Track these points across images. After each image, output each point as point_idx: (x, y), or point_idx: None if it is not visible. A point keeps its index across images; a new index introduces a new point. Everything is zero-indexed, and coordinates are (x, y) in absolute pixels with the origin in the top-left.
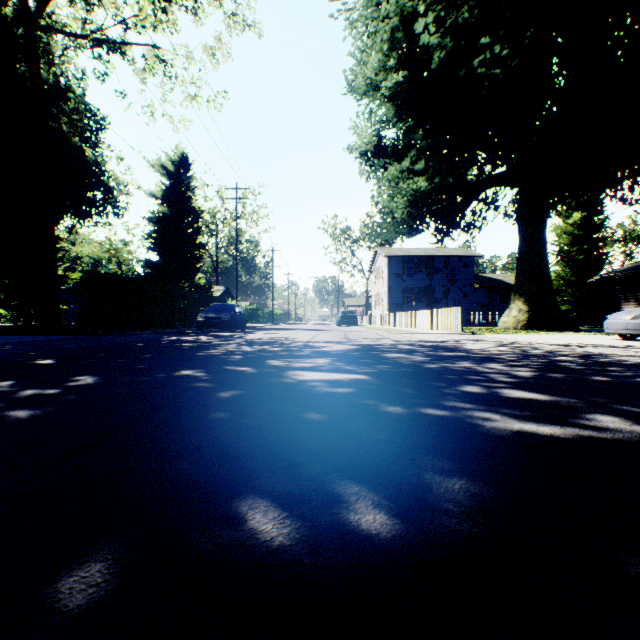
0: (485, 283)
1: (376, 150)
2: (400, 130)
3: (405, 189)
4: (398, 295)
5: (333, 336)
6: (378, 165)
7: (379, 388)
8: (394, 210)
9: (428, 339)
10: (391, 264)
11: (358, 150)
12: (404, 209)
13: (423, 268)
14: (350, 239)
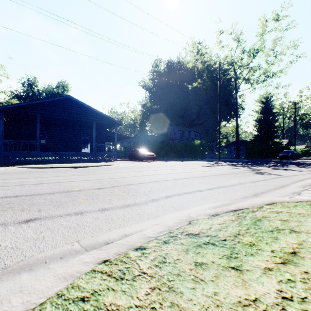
0: None
1: None
2: None
3: None
4: None
5: None
6: None
7: None
8: None
9: None
10: None
11: None
12: None
13: None
14: None
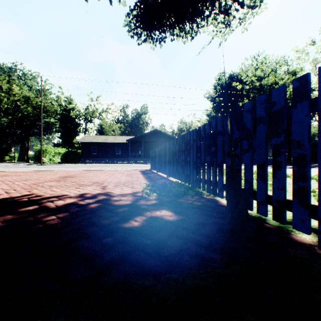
0: None
1: None
2: None
3: None
4: None
5: None
6: None
7: None
8: None
9: None
10: None
11: None
12: None
13: None
14: None
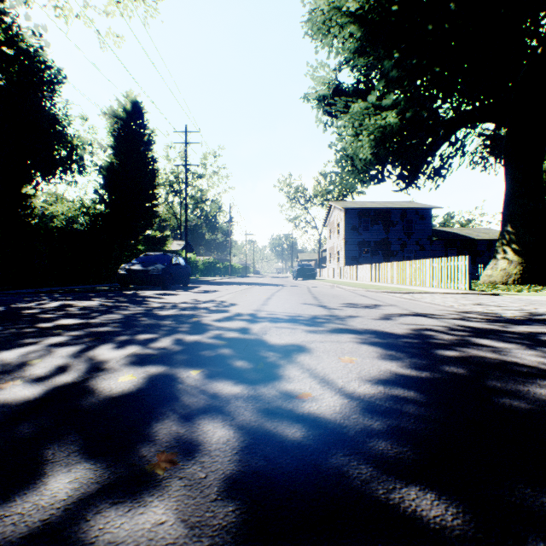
0: (442, 236)
1: (335, 95)
2: (364, 64)
3: (372, 125)
4: (354, 248)
5: (296, 298)
6: (340, 103)
7: None
8: (358, 152)
9: (476, 309)
10: (347, 217)
11: (316, 93)
12: (370, 148)
13: (379, 221)
14: (304, 197)
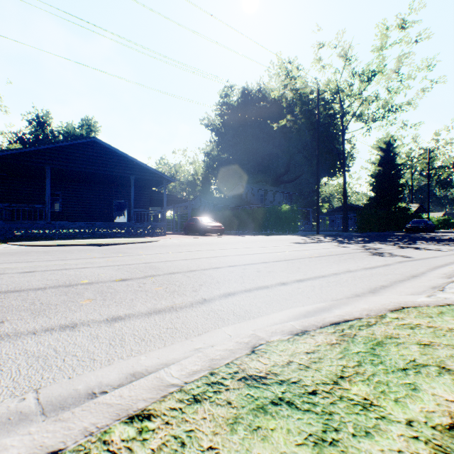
0: None
1: None
2: None
3: None
4: None
5: None
6: None
7: (453, 238)
8: None
9: None
10: None
11: None
12: None
13: None
14: None
